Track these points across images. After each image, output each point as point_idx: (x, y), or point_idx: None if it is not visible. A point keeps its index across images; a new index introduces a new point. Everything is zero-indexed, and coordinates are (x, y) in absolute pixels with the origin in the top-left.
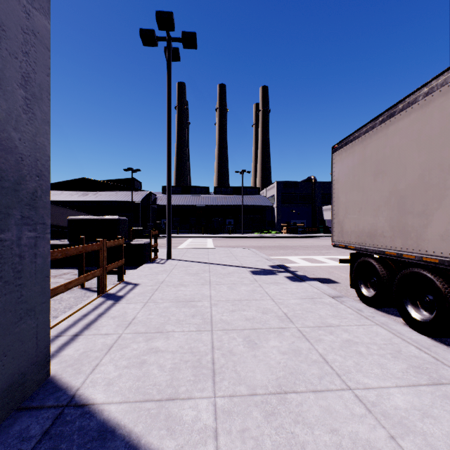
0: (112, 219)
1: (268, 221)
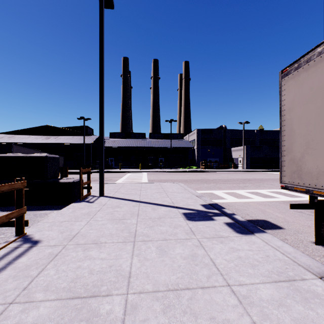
0: (39, 157)
1: (190, 159)
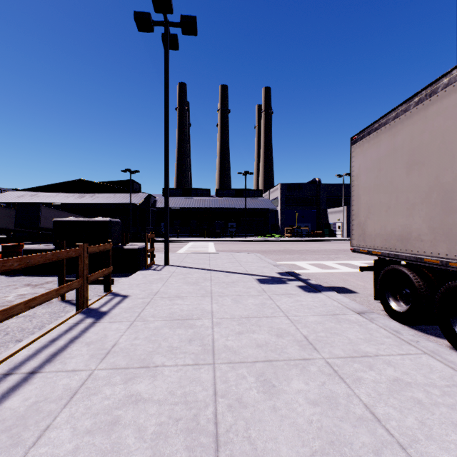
0: (103, 221)
1: (272, 225)
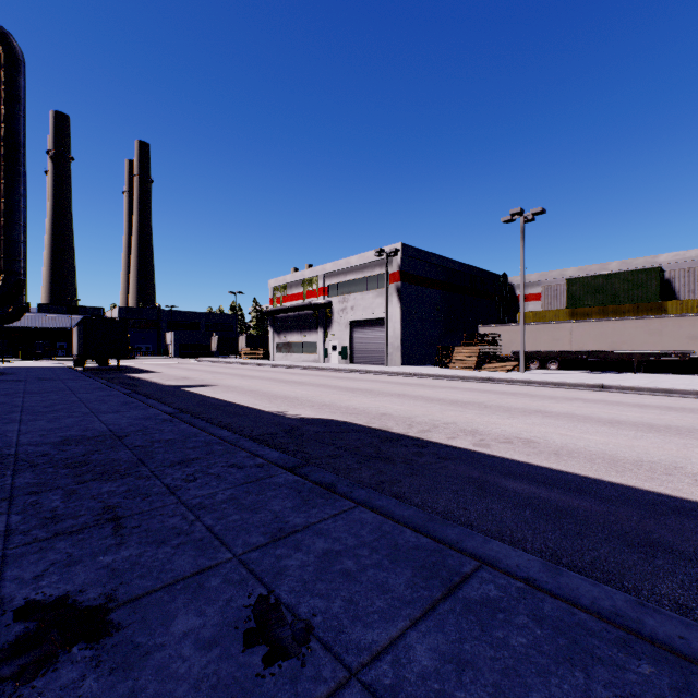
0: None
1: None
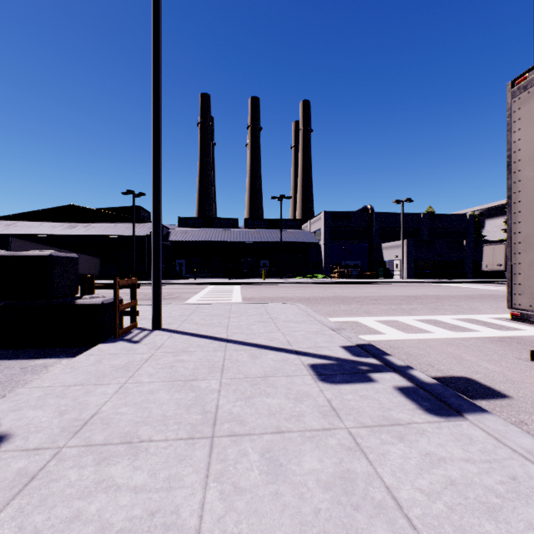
0: (38, 257)
1: (313, 263)
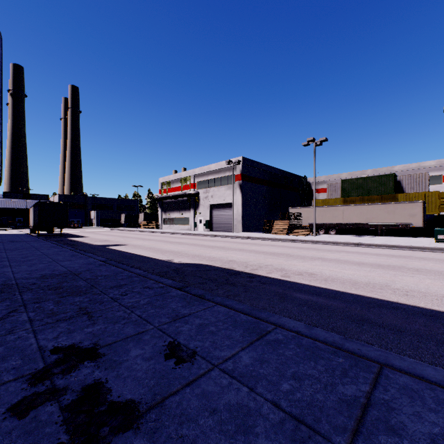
0: None
1: None
